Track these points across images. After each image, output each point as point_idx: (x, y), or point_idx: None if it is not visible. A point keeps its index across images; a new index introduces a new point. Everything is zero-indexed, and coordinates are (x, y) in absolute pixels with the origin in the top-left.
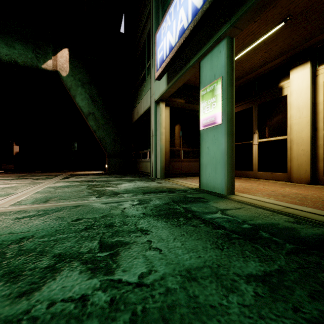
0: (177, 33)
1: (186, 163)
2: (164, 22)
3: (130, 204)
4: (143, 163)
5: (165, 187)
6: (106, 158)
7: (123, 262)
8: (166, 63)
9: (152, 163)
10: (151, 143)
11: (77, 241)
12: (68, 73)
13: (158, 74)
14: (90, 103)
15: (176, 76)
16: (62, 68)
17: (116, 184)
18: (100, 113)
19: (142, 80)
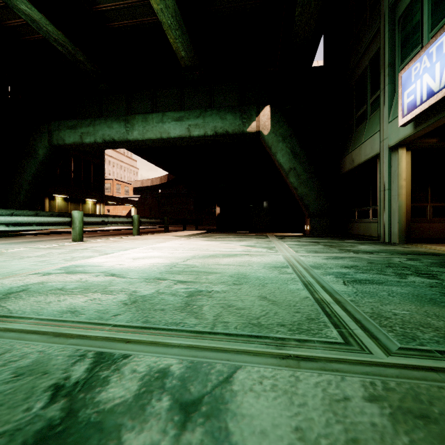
0: (444, 78)
1: (437, 224)
2: (417, 62)
3: (400, 259)
4: (360, 224)
5: (421, 251)
6: (306, 218)
7: (444, 279)
8: (422, 109)
9: (382, 224)
10: (381, 199)
11: (393, 270)
12: (269, 131)
13: (405, 121)
14: (291, 157)
15: (433, 118)
16: (264, 126)
17: (349, 245)
18: (302, 167)
19: (359, 119)
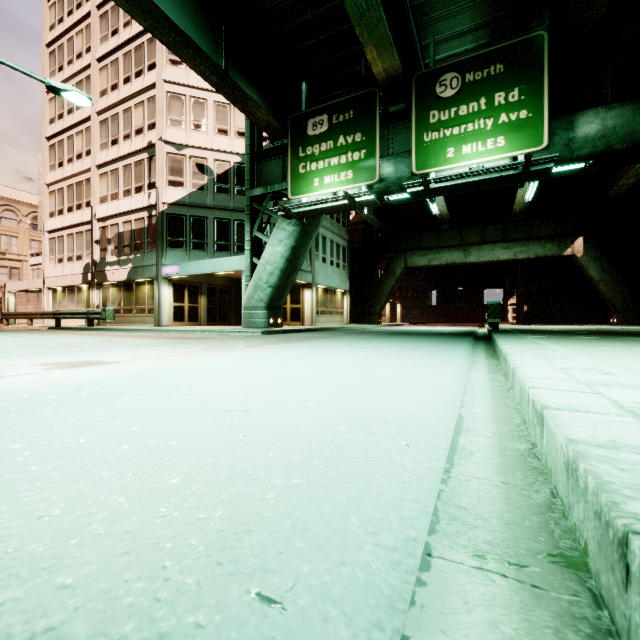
0: None
1: None
2: None
3: None
4: None
5: None
6: (613, 314)
7: None
8: None
9: None
10: None
11: None
12: (582, 254)
13: None
14: (601, 272)
15: None
16: (577, 251)
17: None
18: (610, 279)
19: None
